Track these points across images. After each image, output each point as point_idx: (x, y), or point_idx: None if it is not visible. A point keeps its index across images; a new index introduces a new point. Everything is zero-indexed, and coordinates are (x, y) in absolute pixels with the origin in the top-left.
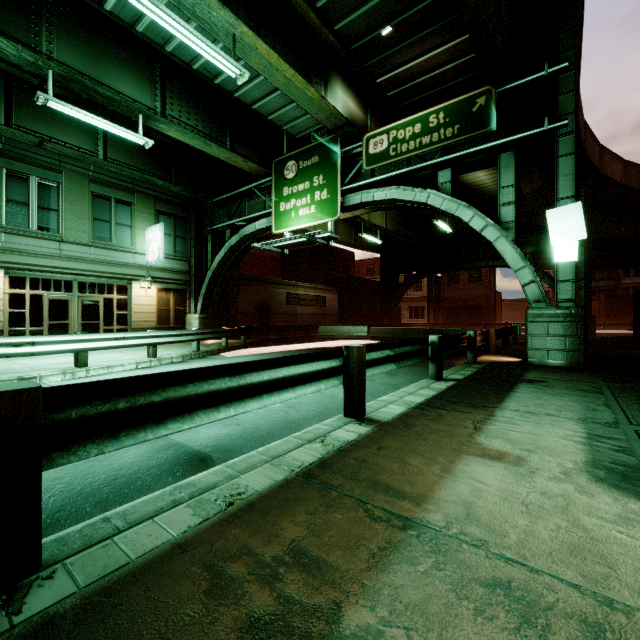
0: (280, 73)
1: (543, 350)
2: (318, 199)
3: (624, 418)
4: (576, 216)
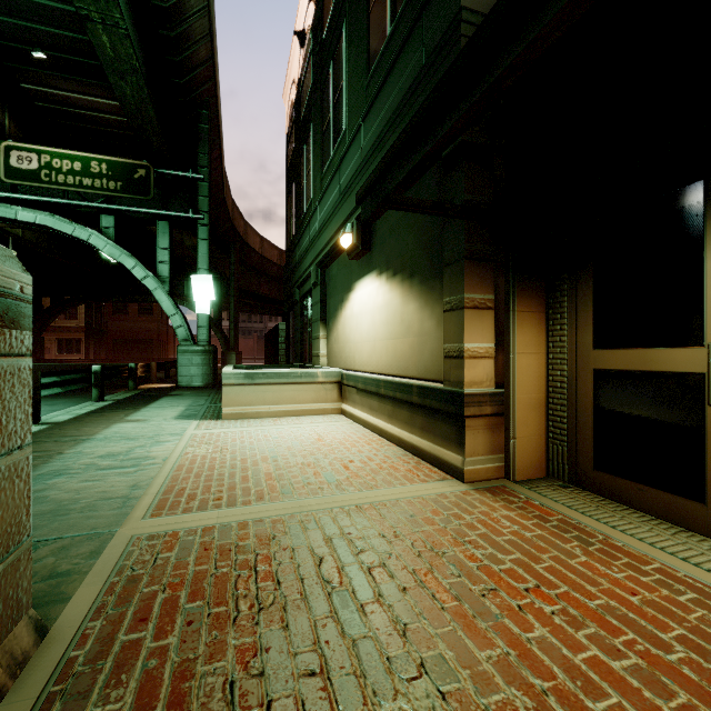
0: None
1: (189, 376)
2: None
3: (209, 403)
4: (209, 284)
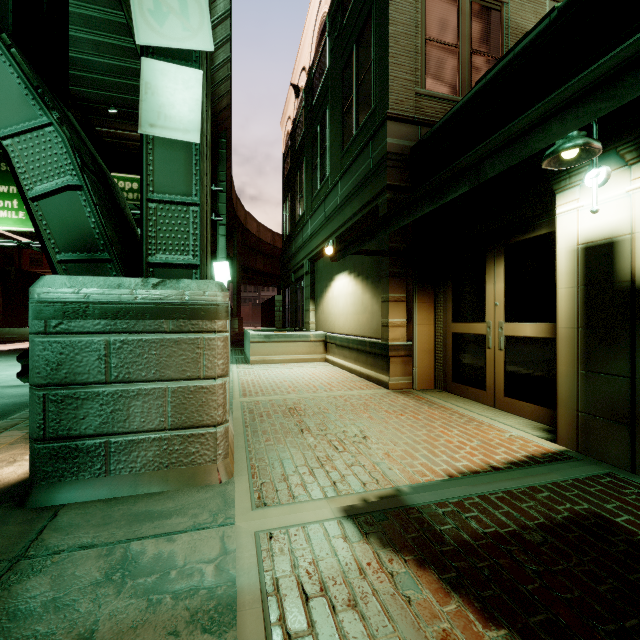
0: None
1: None
2: None
3: (235, 355)
4: (227, 268)
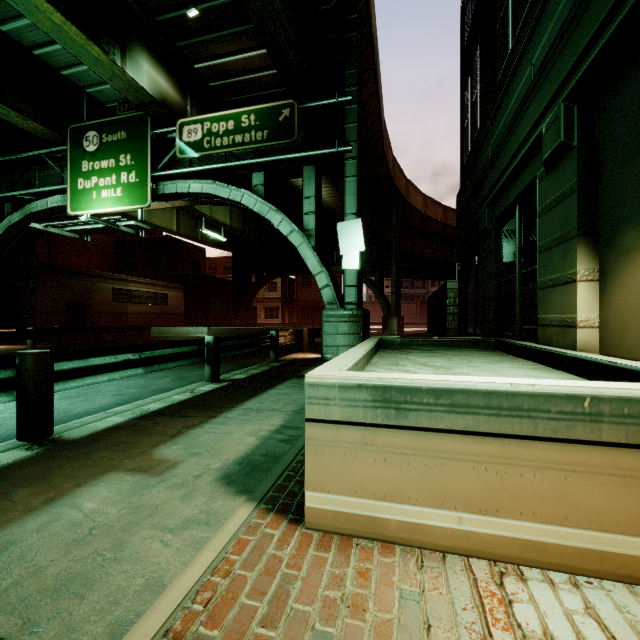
0: (43, 13)
1: (334, 347)
2: (125, 181)
3: None
4: (358, 231)
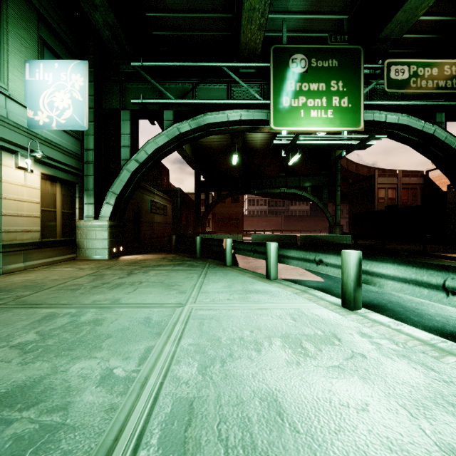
0: None
1: None
2: (337, 105)
3: None
4: None
